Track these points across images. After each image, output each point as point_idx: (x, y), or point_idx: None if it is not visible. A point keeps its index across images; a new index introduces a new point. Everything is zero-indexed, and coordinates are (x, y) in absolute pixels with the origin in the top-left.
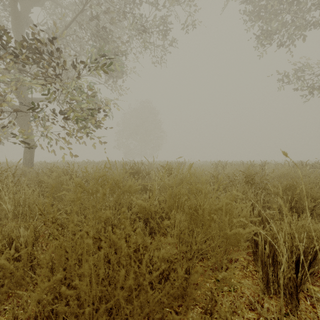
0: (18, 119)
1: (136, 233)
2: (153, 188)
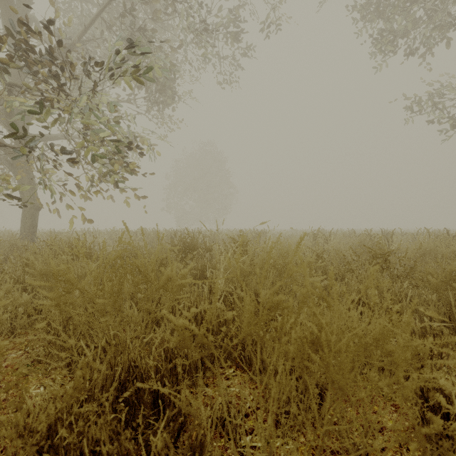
0: (14, 166)
1: (179, 380)
2: (216, 275)
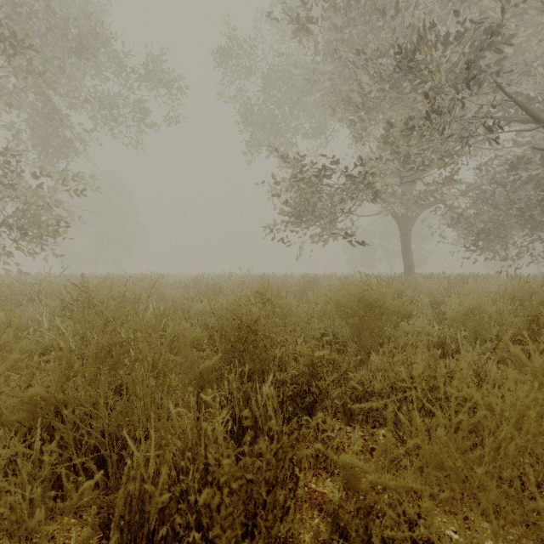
0: None
1: None
2: None
